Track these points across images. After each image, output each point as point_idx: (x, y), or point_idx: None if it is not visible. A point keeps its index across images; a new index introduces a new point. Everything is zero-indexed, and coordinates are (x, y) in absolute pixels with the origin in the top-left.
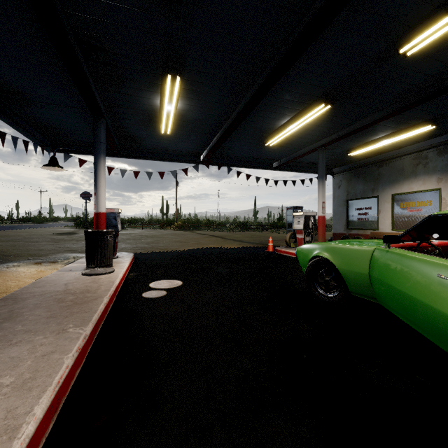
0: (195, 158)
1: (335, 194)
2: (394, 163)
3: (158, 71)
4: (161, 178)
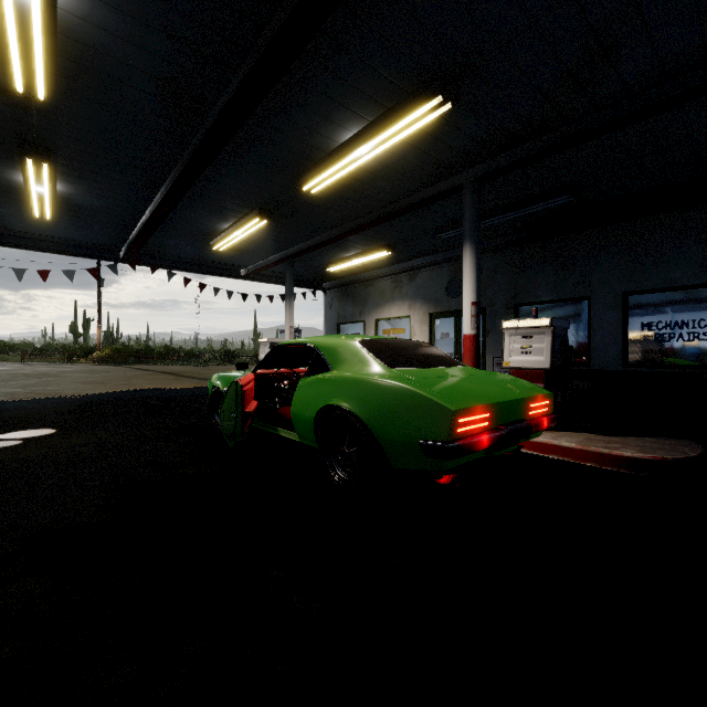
0: (111, 253)
1: (327, 315)
2: (378, 284)
3: (12, 147)
4: (44, 279)
